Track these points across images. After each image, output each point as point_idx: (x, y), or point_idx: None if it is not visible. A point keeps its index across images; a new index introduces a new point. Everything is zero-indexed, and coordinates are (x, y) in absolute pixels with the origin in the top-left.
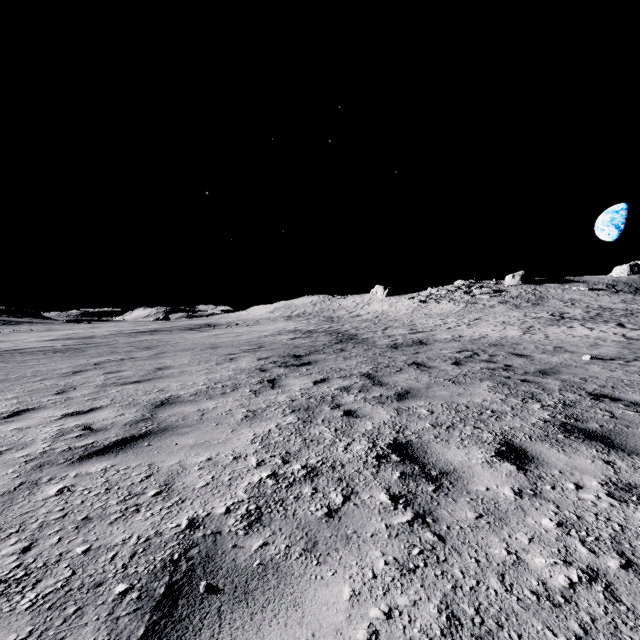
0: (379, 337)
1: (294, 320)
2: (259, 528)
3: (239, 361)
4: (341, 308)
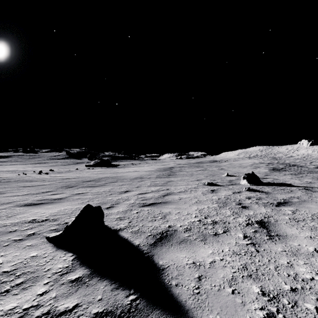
0: (308, 165)
1: (254, 159)
2: (300, 178)
3: (260, 169)
4: (279, 152)
